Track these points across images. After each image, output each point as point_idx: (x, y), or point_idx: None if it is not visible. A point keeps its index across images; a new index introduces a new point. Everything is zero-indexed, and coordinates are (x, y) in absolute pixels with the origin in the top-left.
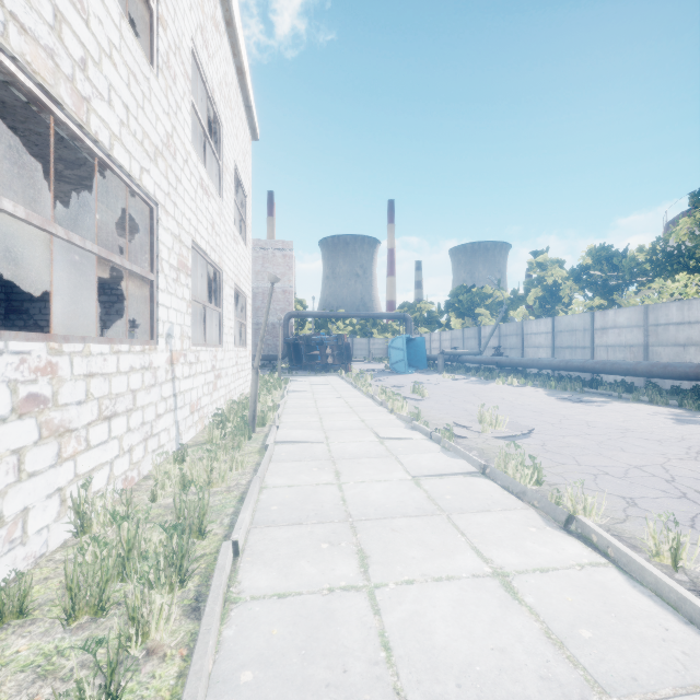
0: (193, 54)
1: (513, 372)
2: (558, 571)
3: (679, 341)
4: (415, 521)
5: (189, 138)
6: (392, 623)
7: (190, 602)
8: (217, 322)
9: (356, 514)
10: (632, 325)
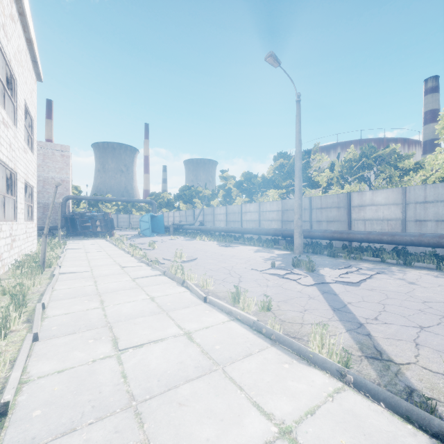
0: None
1: (208, 234)
2: (171, 294)
3: (270, 219)
4: (127, 290)
5: None
6: (109, 312)
7: (25, 321)
8: (12, 205)
9: (102, 292)
10: (255, 211)
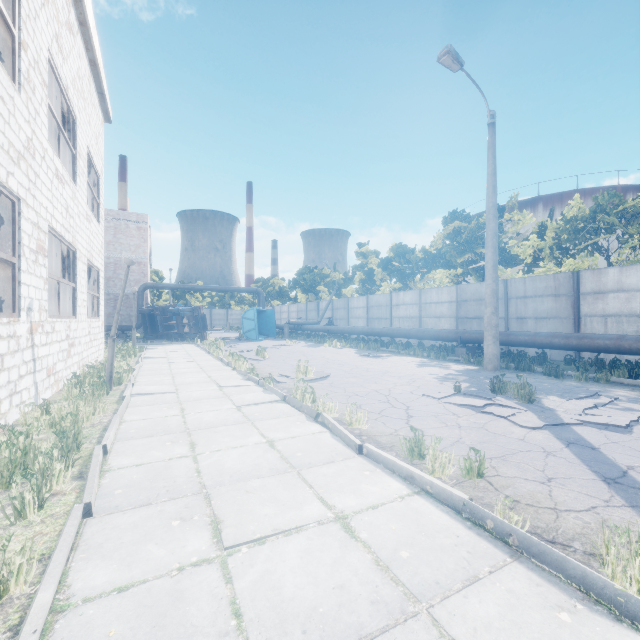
0: (48, 60)
1: (340, 337)
2: (301, 437)
3: (437, 315)
4: (231, 427)
5: (46, 136)
6: (204, 465)
7: (76, 475)
8: (70, 295)
9: (192, 428)
10: (413, 303)
